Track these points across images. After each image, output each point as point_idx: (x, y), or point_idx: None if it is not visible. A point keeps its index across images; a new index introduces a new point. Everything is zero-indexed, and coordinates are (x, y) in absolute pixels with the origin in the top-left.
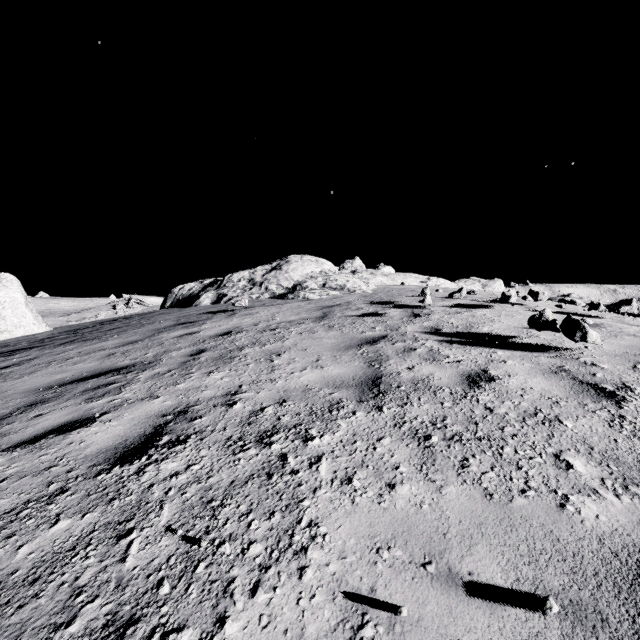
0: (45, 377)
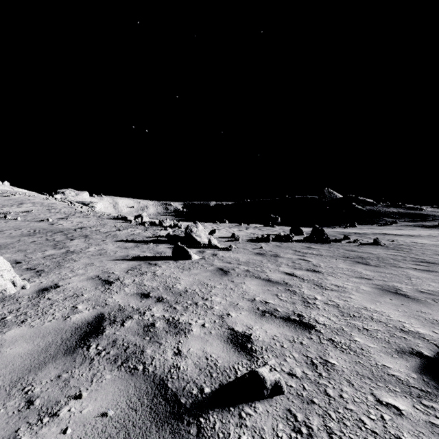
0: None
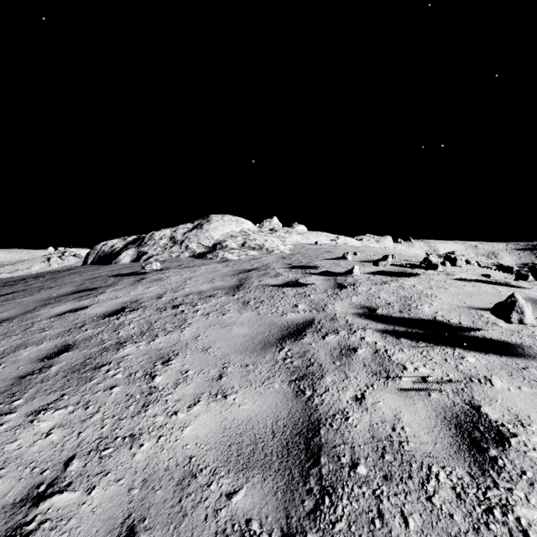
0: None
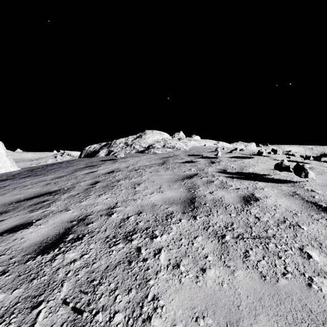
0: (10, 197)
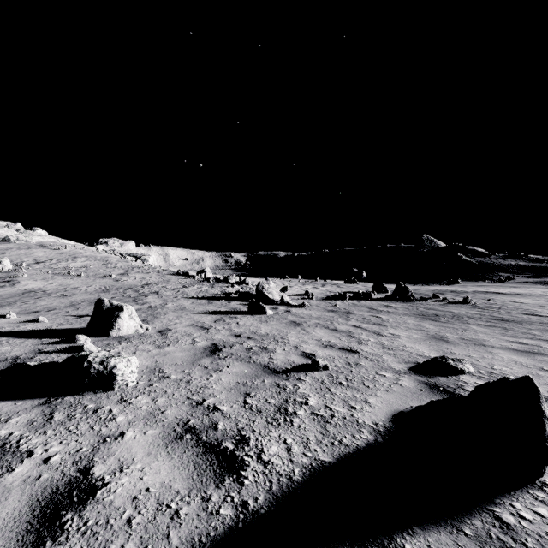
0: None
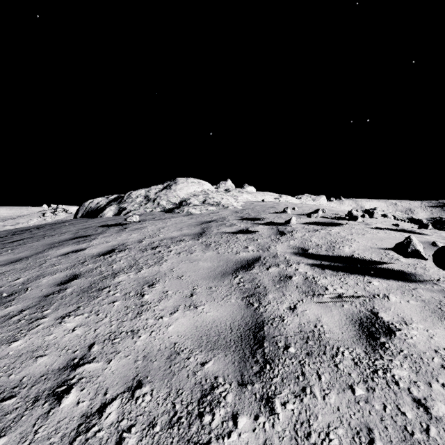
0: None
